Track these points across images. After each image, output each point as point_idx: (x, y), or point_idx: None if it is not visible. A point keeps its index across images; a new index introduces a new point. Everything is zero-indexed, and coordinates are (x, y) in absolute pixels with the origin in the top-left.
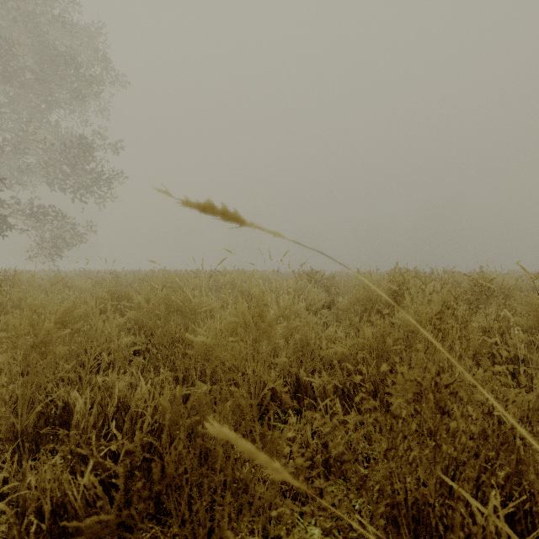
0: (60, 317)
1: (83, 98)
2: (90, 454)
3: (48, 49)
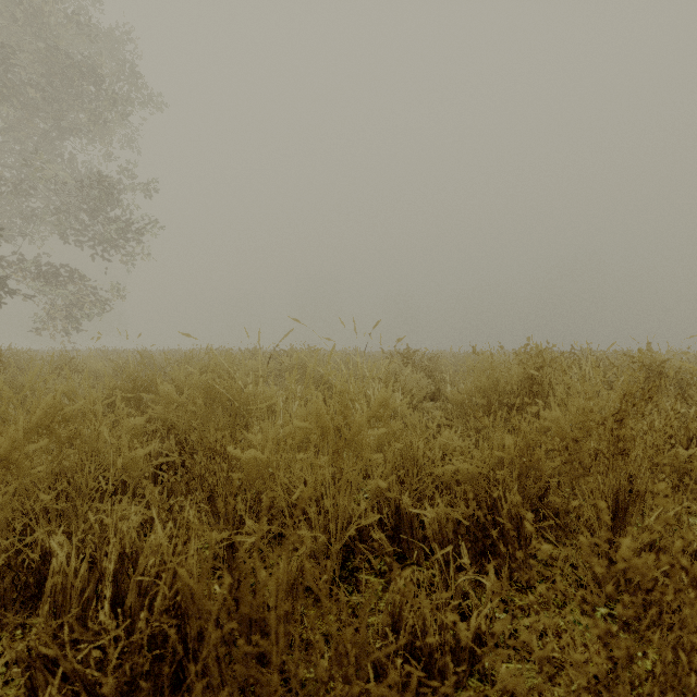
0: (40, 418)
1: (105, 122)
2: (61, 656)
3: (58, 58)
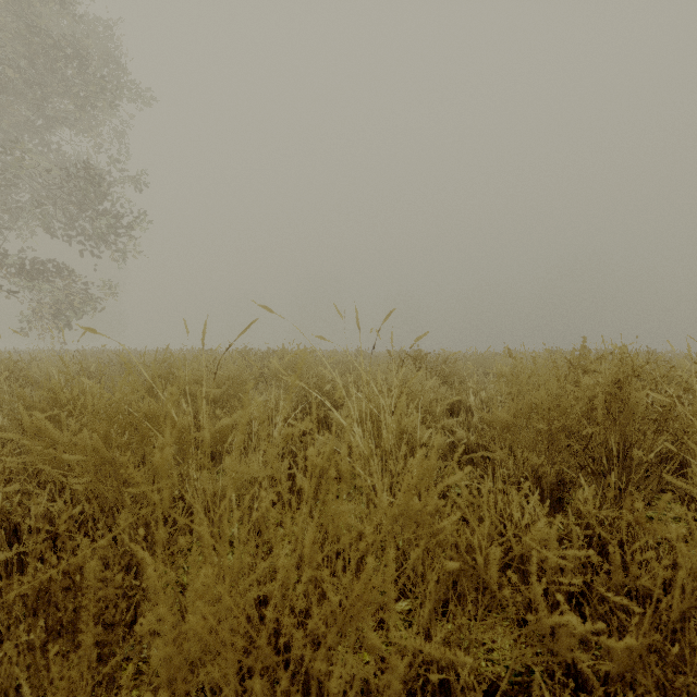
0: None
1: (92, 109)
2: None
3: (40, 38)
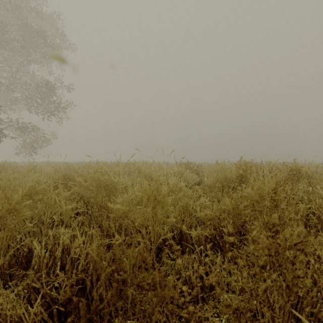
0: (26, 192)
1: (49, 57)
2: (41, 287)
3: (27, 27)
